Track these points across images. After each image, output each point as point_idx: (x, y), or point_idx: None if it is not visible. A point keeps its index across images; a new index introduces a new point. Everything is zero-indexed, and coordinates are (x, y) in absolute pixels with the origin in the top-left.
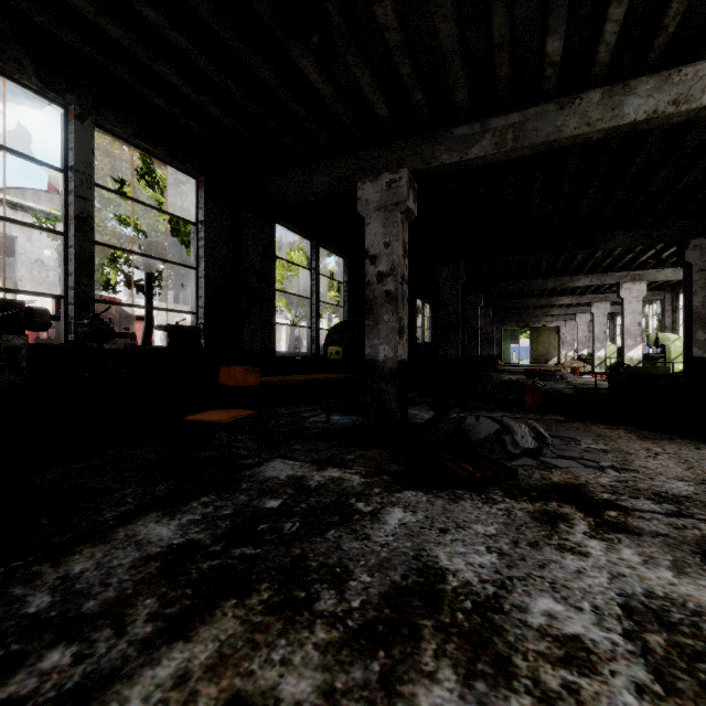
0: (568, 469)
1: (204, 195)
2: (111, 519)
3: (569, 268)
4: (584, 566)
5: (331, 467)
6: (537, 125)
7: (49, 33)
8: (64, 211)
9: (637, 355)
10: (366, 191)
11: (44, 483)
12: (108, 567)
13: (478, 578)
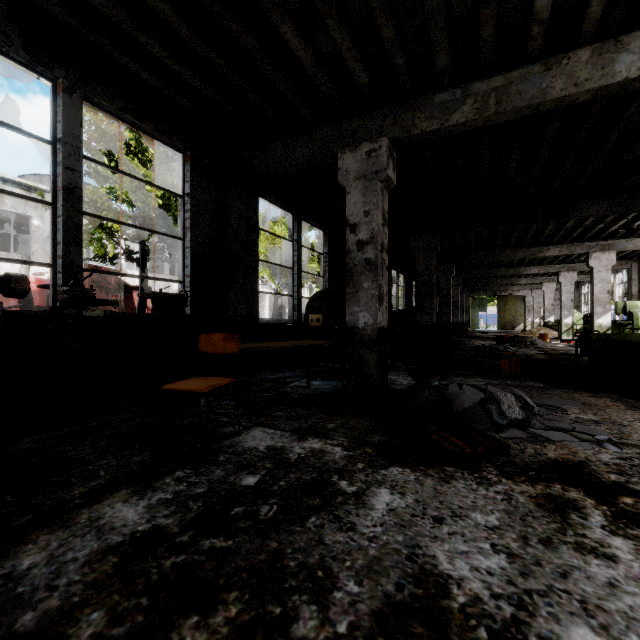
0: (562, 443)
1: (190, 169)
2: (78, 496)
3: (539, 239)
4: (615, 576)
5: (312, 437)
6: (521, 88)
7: (35, 6)
8: (53, 182)
9: (606, 322)
10: (346, 161)
11: (22, 452)
12: (60, 562)
13: (488, 591)
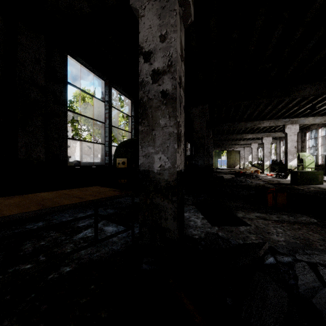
0: None
1: None
2: None
3: (260, 116)
4: None
5: None
6: None
7: None
8: None
9: (294, 164)
10: None
11: None
12: None
13: None
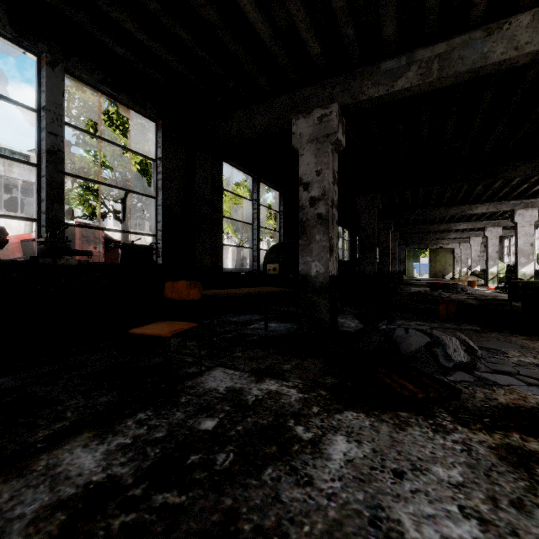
0: (510, 387)
1: (162, 136)
2: (41, 439)
3: (469, 198)
4: None
5: (268, 378)
6: (463, 53)
7: None
8: (37, 145)
9: (529, 271)
10: (300, 126)
11: None
12: (6, 519)
13: None
